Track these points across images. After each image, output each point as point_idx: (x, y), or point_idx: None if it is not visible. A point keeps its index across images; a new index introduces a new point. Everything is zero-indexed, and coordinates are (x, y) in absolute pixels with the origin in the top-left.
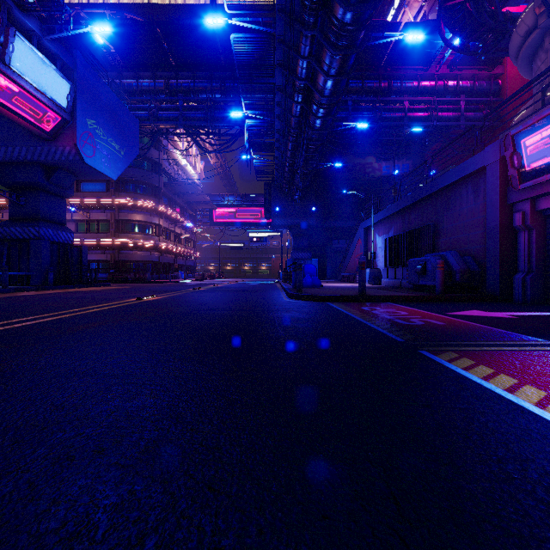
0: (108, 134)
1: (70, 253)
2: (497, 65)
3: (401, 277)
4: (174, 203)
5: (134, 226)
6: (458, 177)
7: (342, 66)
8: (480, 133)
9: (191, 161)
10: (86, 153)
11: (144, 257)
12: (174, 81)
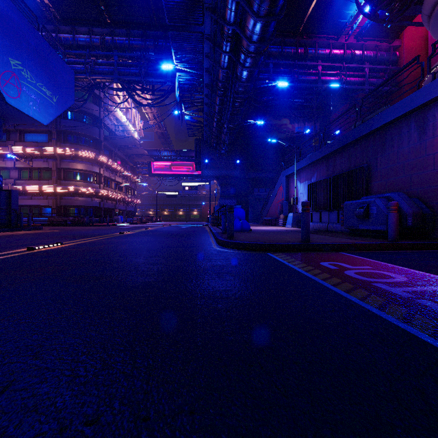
0: (37, 78)
1: None
2: (396, 38)
3: (328, 220)
4: (115, 155)
5: (75, 174)
6: (399, 114)
7: (272, 5)
8: (429, 62)
9: (130, 119)
10: (8, 93)
11: (85, 202)
12: (109, 37)
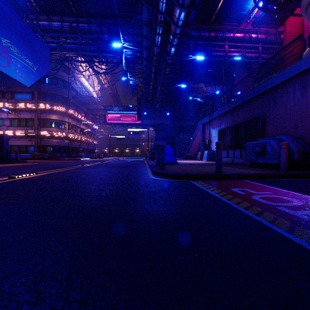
0: (22, 53)
1: None
2: (281, 25)
3: (233, 156)
4: (80, 109)
5: (51, 123)
6: (287, 77)
7: None
8: (309, 39)
9: (91, 84)
10: (0, 63)
11: (58, 143)
12: (75, 24)
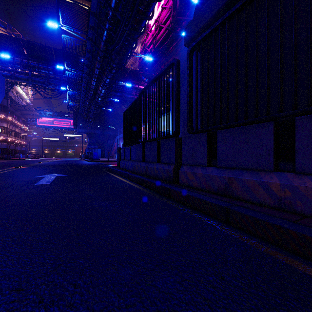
0: None
1: None
2: None
3: None
4: (14, 114)
5: None
6: None
7: (106, 91)
8: None
9: (26, 92)
10: None
11: None
12: (26, 61)
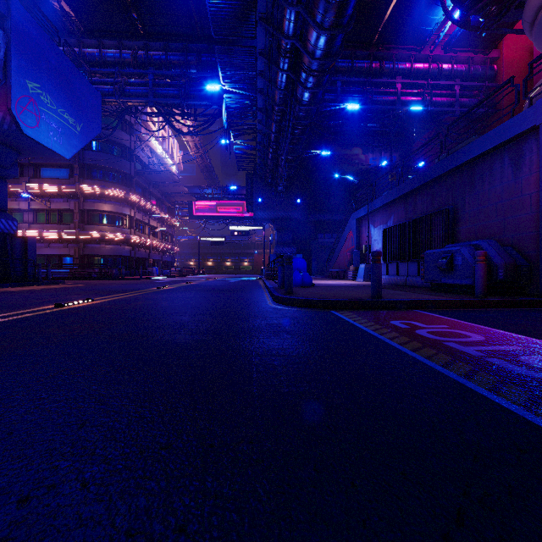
0: (59, 103)
1: (9, 244)
2: (493, 48)
3: (406, 273)
4: (148, 193)
5: (102, 217)
6: (490, 146)
7: (339, 15)
8: (525, 85)
9: (167, 150)
10: (25, 122)
11: (113, 251)
12: (143, 52)
